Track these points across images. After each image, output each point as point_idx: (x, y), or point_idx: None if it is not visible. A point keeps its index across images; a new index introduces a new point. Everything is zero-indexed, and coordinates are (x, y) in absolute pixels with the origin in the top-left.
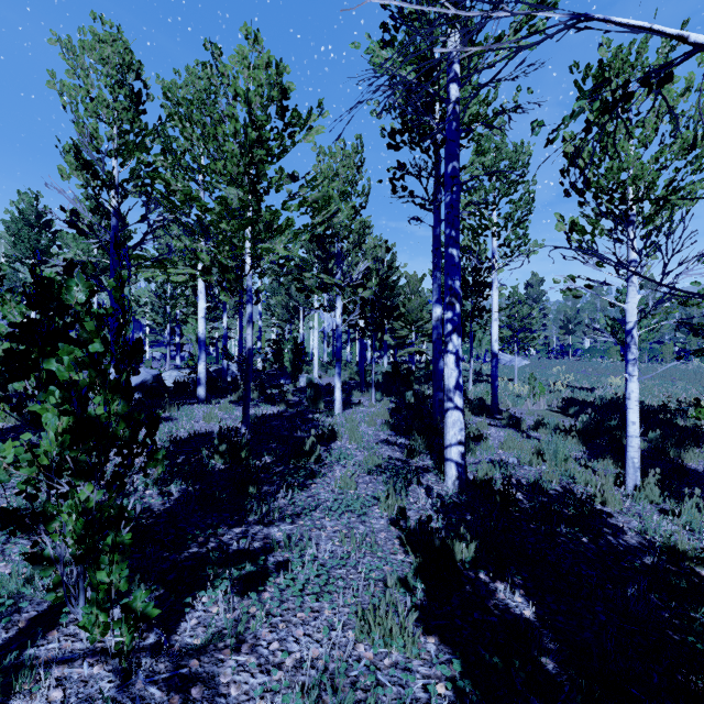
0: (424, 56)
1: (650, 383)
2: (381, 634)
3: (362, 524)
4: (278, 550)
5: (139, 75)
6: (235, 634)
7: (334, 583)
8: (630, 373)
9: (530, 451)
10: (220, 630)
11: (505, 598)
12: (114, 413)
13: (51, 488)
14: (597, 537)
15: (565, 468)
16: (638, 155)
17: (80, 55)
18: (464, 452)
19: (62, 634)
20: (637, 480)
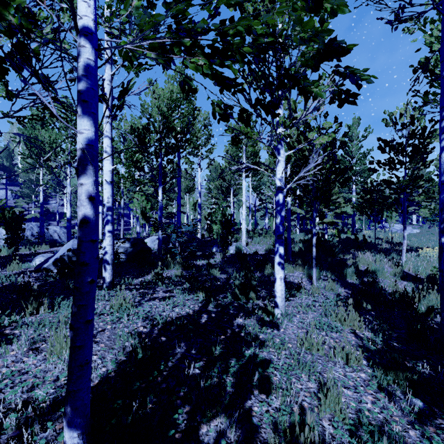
0: None
1: None
2: None
3: None
4: None
5: None
6: None
7: None
8: None
9: None
10: None
11: None
12: None
13: None
14: None
15: None
16: None
17: None
18: None
19: None
20: None
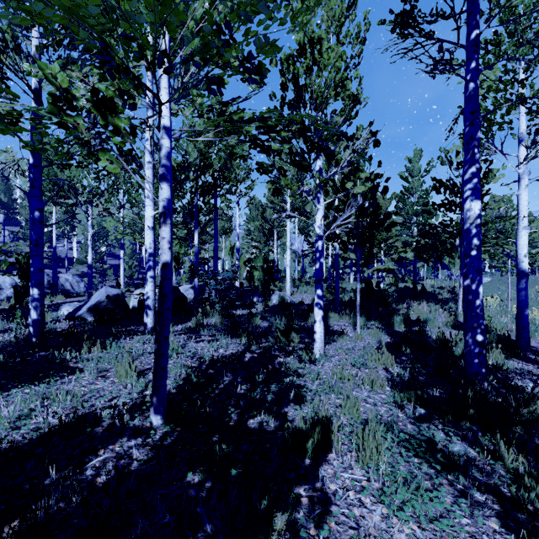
0: None
1: None
2: None
3: None
4: None
5: None
6: None
7: None
8: None
9: None
10: None
11: None
12: None
13: None
14: None
15: None
16: None
17: None
18: None
19: None
20: None
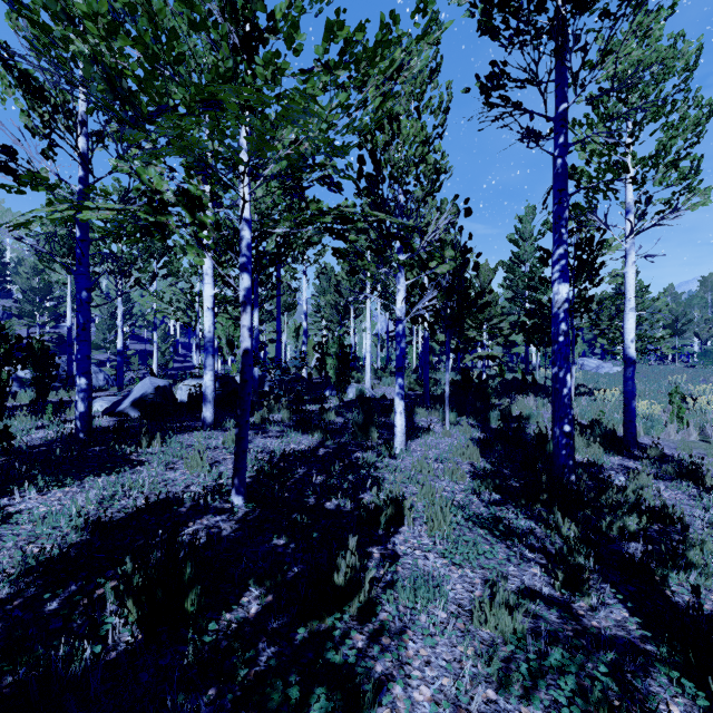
0: None
1: None
2: None
3: None
4: None
5: None
6: None
7: None
8: None
9: None
10: None
11: None
12: None
13: None
14: None
15: None
16: None
17: None
18: None
19: None
20: None
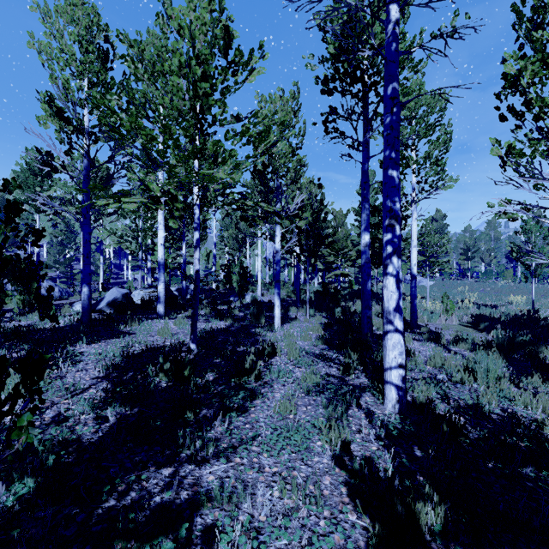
0: None
1: (546, 301)
2: None
3: (303, 462)
4: (208, 505)
5: (106, 36)
6: None
7: None
8: None
9: (462, 369)
10: None
11: None
12: None
13: None
14: None
15: (499, 387)
16: None
17: (55, 18)
18: (404, 375)
19: None
20: None
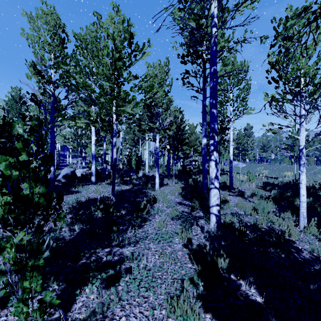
0: (199, 15)
1: None
2: (181, 313)
3: (169, 246)
4: (127, 261)
5: (63, 30)
6: (102, 312)
7: (155, 281)
8: (302, 170)
9: (251, 208)
10: (94, 309)
11: (245, 290)
12: (37, 192)
13: (5, 232)
14: (289, 254)
15: (268, 217)
16: (307, 62)
17: (36, 21)
18: (219, 209)
19: (9, 311)
20: (305, 223)
